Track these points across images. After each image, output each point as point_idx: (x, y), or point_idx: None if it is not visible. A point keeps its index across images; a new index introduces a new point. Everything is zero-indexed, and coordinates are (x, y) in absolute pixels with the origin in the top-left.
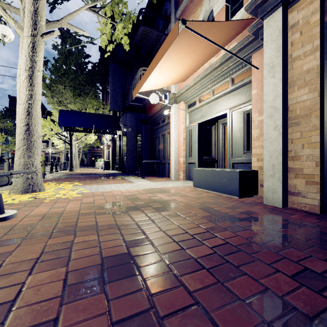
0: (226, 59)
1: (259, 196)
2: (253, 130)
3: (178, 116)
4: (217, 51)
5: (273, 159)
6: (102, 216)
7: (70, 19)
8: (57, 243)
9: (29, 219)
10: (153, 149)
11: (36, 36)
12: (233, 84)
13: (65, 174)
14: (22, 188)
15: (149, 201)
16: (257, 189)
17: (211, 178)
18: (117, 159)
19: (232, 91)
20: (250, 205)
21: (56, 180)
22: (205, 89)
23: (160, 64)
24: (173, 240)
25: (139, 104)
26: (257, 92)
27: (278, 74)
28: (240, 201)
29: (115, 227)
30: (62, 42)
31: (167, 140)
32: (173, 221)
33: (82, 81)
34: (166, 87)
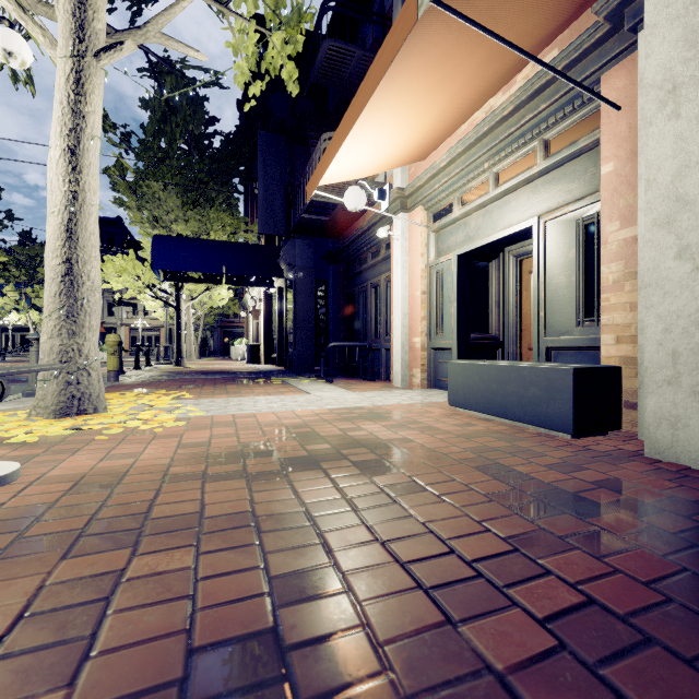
0: (530, 94)
1: (625, 434)
2: (605, 265)
3: (410, 240)
4: (508, 79)
5: (673, 336)
6: (223, 484)
7: (166, 22)
8: (84, 573)
9: (42, 490)
10: (353, 319)
11: (83, 56)
12: (547, 155)
13: (165, 372)
14: (56, 406)
15: (344, 442)
16: (621, 415)
17: (495, 386)
18: (275, 341)
19: (546, 173)
20: (609, 458)
21: (143, 386)
22: (475, 172)
23: (370, 113)
24: (415, 580)
25: (322, 218)
26: (617, 169)
27: (691, 108)
28: (577, 445)
29: (251, 522)
30: (154, 84)
31: (384, 296)
32: (409, 506)
33: (201, 174)
34: (382, 177)
